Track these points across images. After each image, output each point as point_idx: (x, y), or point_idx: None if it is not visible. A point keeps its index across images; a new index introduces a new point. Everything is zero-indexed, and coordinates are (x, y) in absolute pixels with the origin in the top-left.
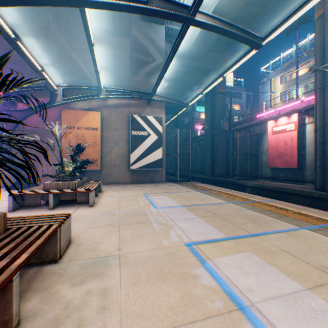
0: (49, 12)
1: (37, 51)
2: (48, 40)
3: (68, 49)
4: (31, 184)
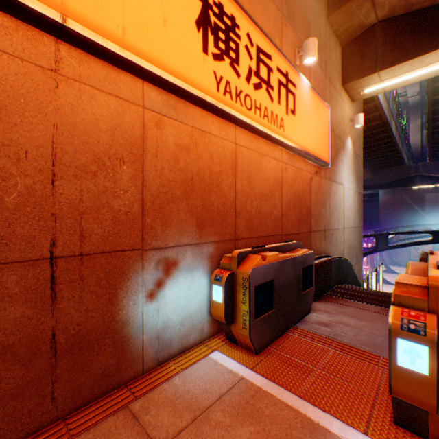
0: (400, 190)
1: (395, 208)
2: (400, 202)
3: (410, 204)
4: (396, 264)
